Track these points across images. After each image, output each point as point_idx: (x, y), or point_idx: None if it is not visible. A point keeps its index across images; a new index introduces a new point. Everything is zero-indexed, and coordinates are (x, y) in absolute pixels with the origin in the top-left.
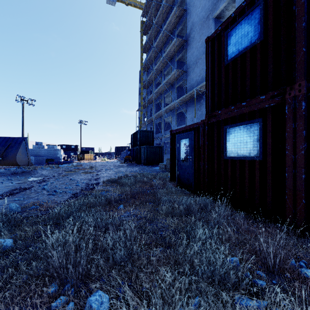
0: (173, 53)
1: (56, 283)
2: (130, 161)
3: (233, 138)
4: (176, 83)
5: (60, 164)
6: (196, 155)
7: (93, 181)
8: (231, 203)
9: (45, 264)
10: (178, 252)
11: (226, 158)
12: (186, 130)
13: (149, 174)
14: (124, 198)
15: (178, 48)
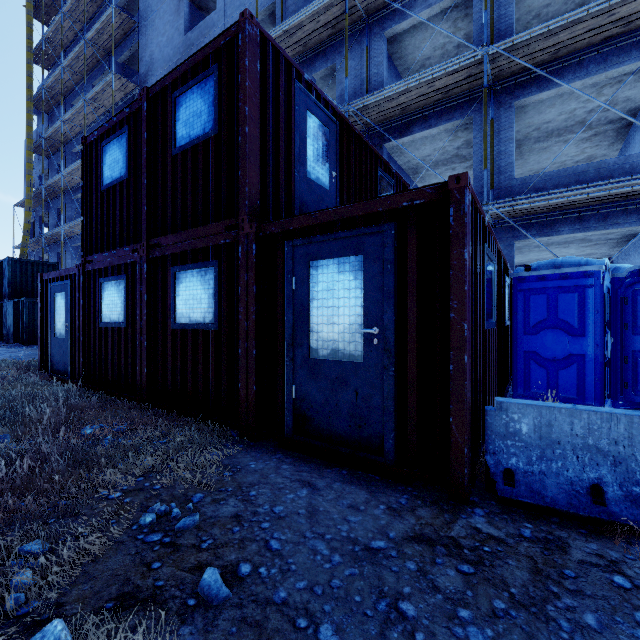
0: (111, 100)
1: None
2: None
3: (107, 297)
4: None
5: None
6: (74, 321)
7: None
8: (105, 388)
9: None
10: None
11: (101, 325)
12: (63, 277)
13: (4, 361)
14: None
15: (124, 94)
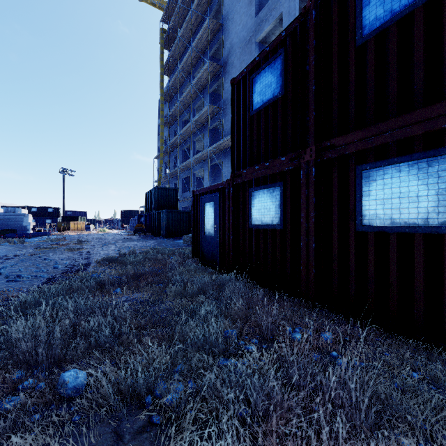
0: (205, 81)
1: (23, 369)
2: (143, 231)
3: (257, 203)
4: (208, 124)
5: (28, 238)
6: (222, 223)
7: (82, 261)
8: (256, 279)
9: (8, 353)
10: (174, 330)
11: (251, 227)
12: (211, 191)
13: (166, 249)
14: (124, 281)
15: (213, 75)
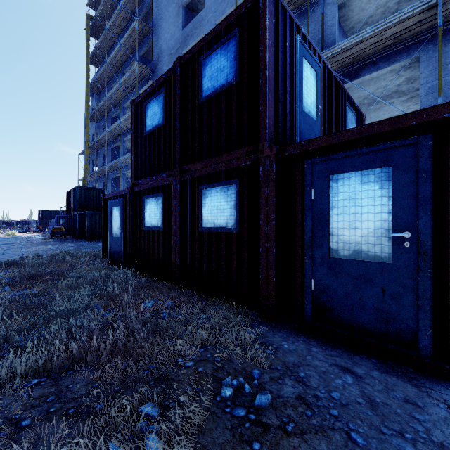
0: (135, 81)
1: None
2: (62, 234)
3: (149, 209)
4: None
5: None
6: (125, 226)
7: None
8: (147, 272)
9: None
10: (48, 309)
11: (145, 229)
12: (118, 196)
13: (80, 251)
14: (17, 281)
15: (143, 76)
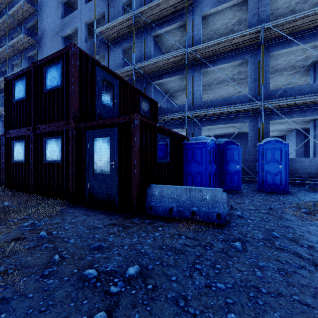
0: (22, 47)
1: None
2: None
3: (16, 149)
4: None
5: None
6: (0, 160)
7: None
8: (15, 189)
9: None
10: None
11: (14, 161)
12: None
13: None
14: None
15: (29, 45)
